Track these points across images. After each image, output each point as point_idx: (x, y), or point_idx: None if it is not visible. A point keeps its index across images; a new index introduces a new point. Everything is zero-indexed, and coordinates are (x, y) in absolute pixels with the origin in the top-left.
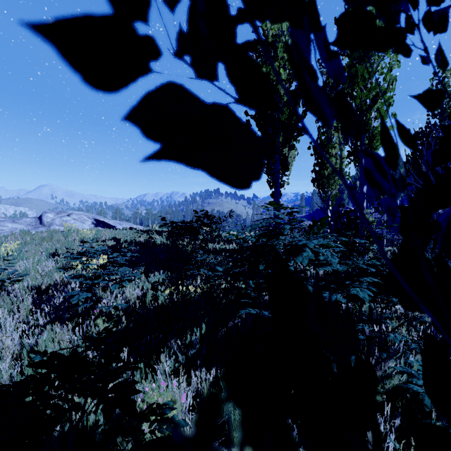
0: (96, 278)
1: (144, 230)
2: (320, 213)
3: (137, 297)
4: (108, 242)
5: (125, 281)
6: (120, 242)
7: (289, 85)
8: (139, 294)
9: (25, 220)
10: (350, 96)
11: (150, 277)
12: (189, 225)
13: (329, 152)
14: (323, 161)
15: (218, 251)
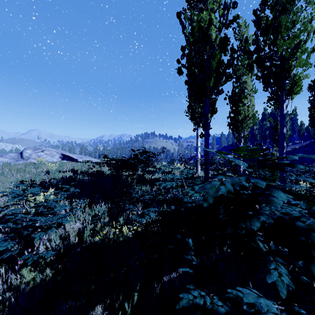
0: (36, 215)
1: (98, 162)
2: (227, 149)
3: (78, 229)
4: (67, 173)
5: (51, 228)
6: (76, 172)
7: (219, 31)
8: (80, 227)
9: (10, 155)
10: (273, 45)
11: (94, 207)
12: (127, 162)
13: (242, 102)
14: (237, 108)
15: (153, 180)
